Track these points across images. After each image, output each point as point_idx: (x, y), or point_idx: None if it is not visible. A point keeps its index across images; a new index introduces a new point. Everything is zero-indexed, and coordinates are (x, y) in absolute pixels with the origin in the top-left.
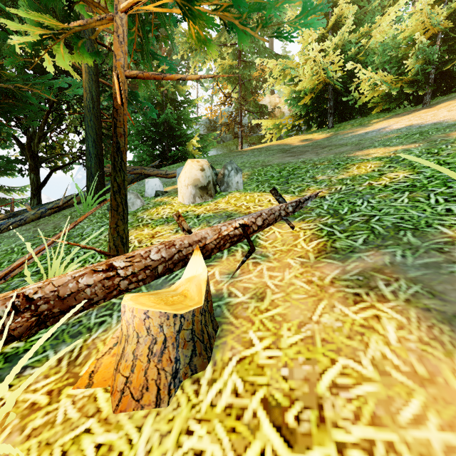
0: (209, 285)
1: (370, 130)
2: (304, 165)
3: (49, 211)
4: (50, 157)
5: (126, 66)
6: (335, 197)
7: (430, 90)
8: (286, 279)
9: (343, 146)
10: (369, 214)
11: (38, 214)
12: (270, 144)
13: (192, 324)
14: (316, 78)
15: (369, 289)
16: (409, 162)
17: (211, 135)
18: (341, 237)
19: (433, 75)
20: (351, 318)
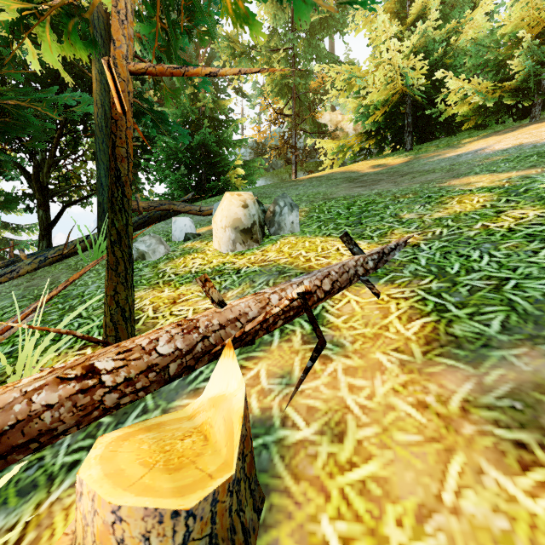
0: (247, 419)
1: (463, 151)
2: (381, 199)
3: (50, 259)
4: (63, 190)
5: (131, 57)
6: (436, 245)
7: (541, 100)
8: (378, 395)
9: (430, 173)
10: (497, 275)
11: (36, 263)
12: (332, 171)
13: (212, 522)
14: (391, 87)
15: (543, 434)
16: (536, 195)
17: (259, 160)
18: (460, 316)
19: (544, 80)
20: (526, 510)
